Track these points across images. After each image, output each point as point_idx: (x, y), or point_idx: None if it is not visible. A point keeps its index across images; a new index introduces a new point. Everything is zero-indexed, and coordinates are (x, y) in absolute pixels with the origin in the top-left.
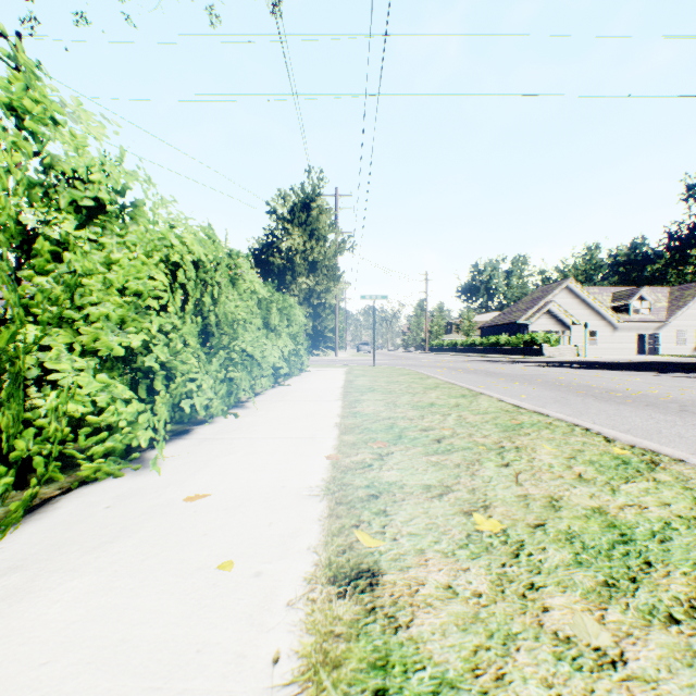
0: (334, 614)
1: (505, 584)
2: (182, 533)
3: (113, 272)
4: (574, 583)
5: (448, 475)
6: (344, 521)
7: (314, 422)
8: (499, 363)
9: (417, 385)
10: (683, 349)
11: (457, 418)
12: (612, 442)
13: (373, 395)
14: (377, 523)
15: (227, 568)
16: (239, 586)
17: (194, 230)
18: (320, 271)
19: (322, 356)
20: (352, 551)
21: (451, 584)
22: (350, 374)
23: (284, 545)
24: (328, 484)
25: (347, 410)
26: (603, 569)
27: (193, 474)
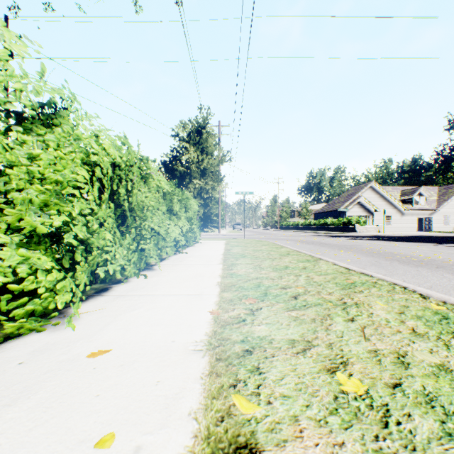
0: None
1: None
2: (76, 394)
3: (34, 165)
4: None
5: (307, 330)
6: (222, 380)
7: (202, 281)
8: (328, 237)
9: (274, 252)
10: (447, 228)
11: (306, 278)
12: (427, 298)
13: (244, 260)
14: (252, 383)
15: (107, 443)
16: None
17: (111, 138)
18: (208, 175)
19: (210, 232)
20: (230, 419)
21: None
22: (228, 245)
23: (167, 409)
24: (210, 338)
25: (226, 272)
26: None
27: (101, 329)
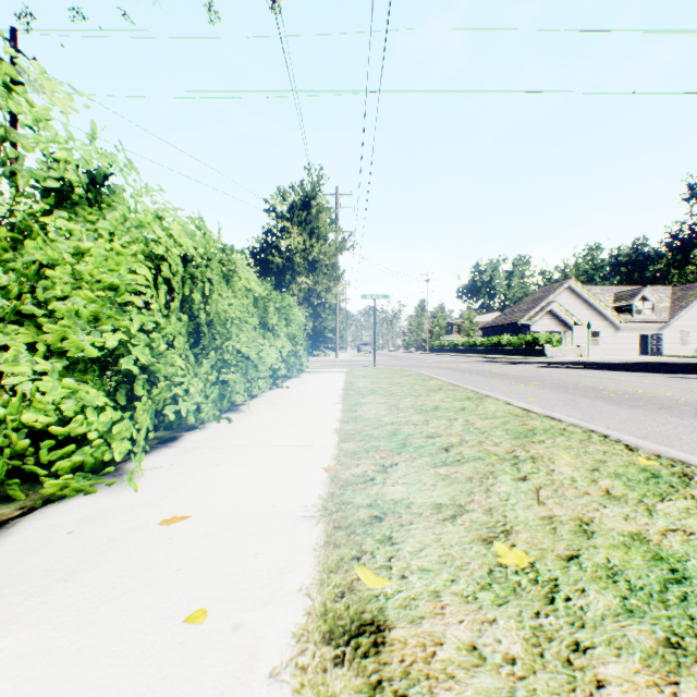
0: (329, 693)
1: (543, 644)
2: (151, 568)
3: (83, 263)
4: (629, 642)
5: (460, 491)
6: (343, 551)
7: (312, 428)
8: (502, 364)
9: (419, 387)
10: (686, 350)
11: (464, 423)
12: (635, 450)
13: (374, 397)
14: (382, 554)
15: (199, 619)
16: (211, 646)
17: (181, 221)
18: (320, 270)
19: (322, 356)
20: (353, 595)
21: (476, 644)
22: (351, 375)
23: (271, 585)
24: (326, 502)
25: (347, 414)
26: (660, 620)
27: (174, 490)
